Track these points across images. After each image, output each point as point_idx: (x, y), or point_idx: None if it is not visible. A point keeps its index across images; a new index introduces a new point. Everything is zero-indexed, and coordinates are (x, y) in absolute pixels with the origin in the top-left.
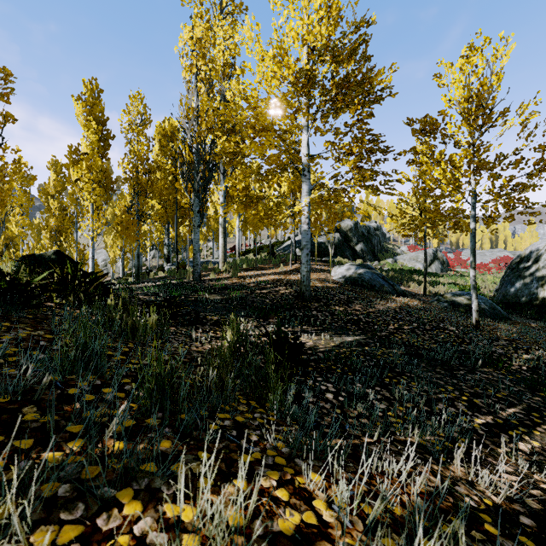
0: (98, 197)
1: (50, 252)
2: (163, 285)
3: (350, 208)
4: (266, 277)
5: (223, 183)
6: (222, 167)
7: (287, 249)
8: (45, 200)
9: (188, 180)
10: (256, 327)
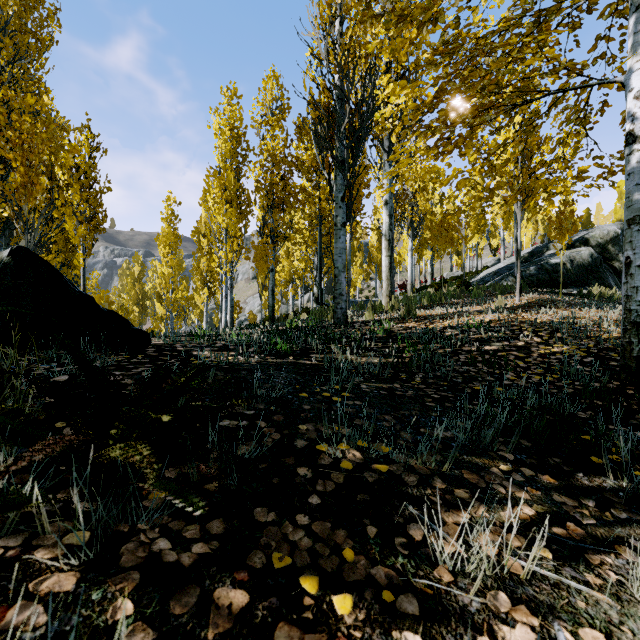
0: (231, 221)
1: (7, 250)
2: (280, 330)
3: (586, 218)
4: (476, 317)
5: (387, 169)
6: (386, 143)
7: (488, 279)
8: (197, 239)
9: (326, 149)
10: (555, 547)
